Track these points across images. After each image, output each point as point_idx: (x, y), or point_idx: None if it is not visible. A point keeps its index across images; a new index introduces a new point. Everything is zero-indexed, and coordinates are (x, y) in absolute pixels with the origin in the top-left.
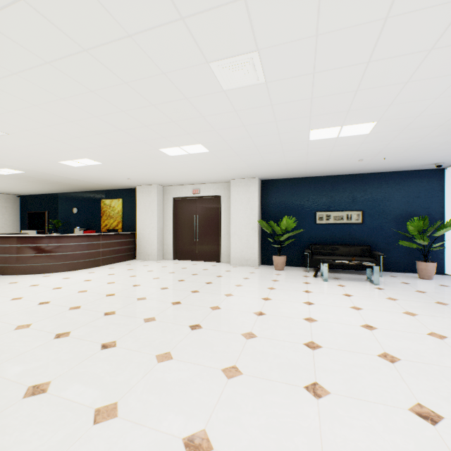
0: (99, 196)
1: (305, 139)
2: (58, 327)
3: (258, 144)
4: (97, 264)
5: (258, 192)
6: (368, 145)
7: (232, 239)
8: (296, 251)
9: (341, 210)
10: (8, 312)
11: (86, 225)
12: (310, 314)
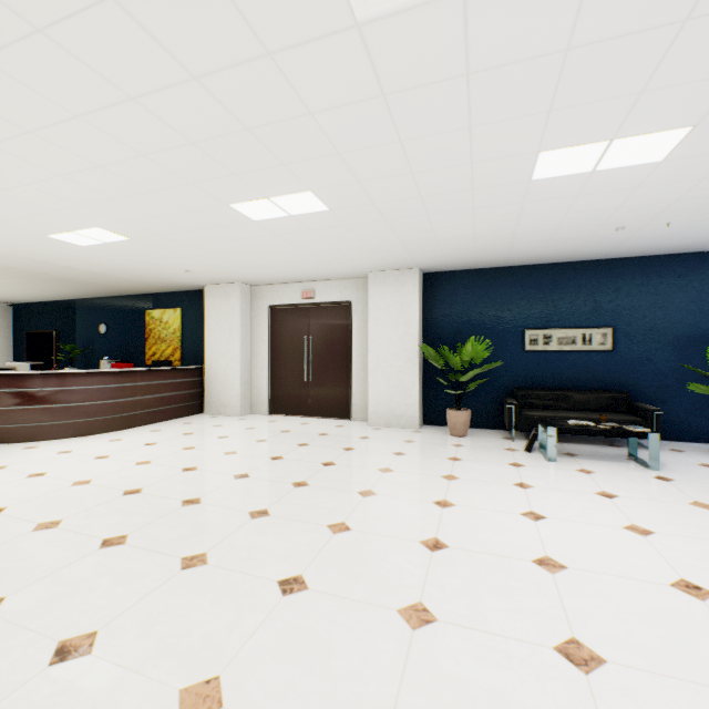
0: (142, 304)
1: (524, 176)
2: None
3: (427, 192)
4: (131, 424)
5: (420, 293)
6: (648, 192)
7: (372, 378)
8: (487, 400)
9: (572, 326)
10: None
11: (121, 353)
12: (545, 548)
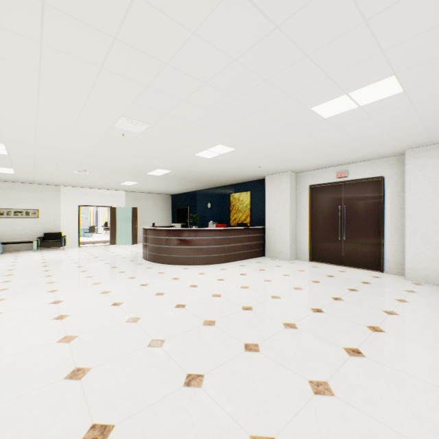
0: (228, 190)
1: None
2: (189, 357)
3: None
4: (228, 260)
5: None
6: None
7: (409, 240)
8: None
9: None
10: (148, 312)
11: (217, 219)
12: None
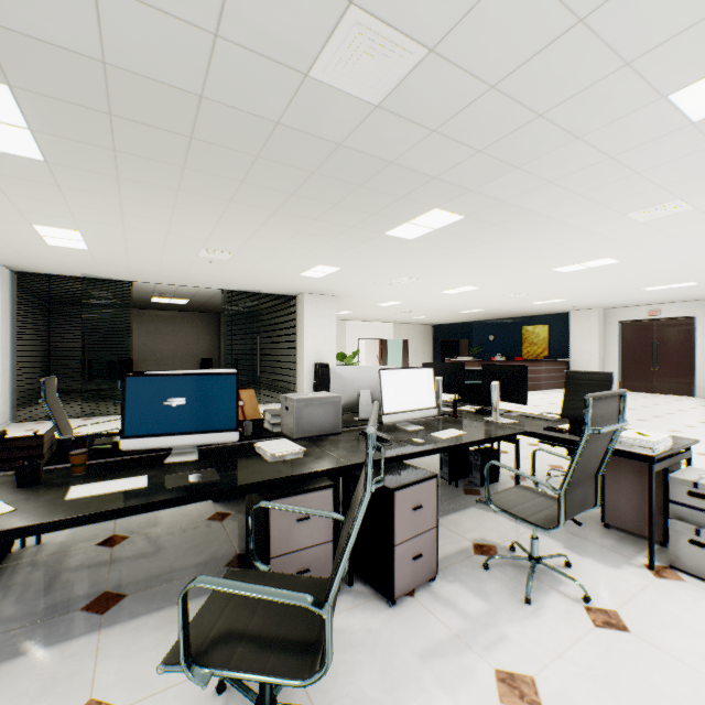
0: (518, 323)
1: None
2: None
3: None
4: (540, 388)
5: None
6: None
7: None
8: None
9: None
10: (538, 405)
11: (503, 352)
12: None
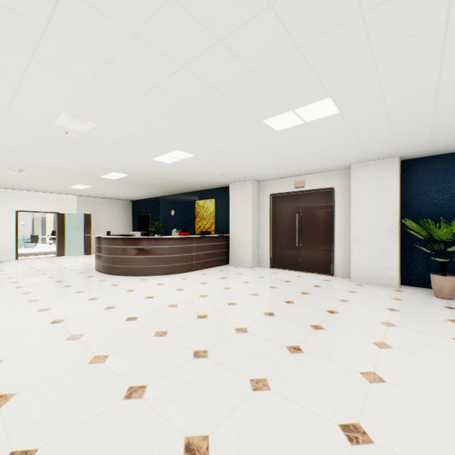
0: (193, 197)
1: None
2: (134, 370)
3: (447, 76)
4: (190, 269)
5: (398, 177)
6: None
7: (354, 246)
8: None
9: None
10: (94, 328)
11: (182, 226)
12: None
